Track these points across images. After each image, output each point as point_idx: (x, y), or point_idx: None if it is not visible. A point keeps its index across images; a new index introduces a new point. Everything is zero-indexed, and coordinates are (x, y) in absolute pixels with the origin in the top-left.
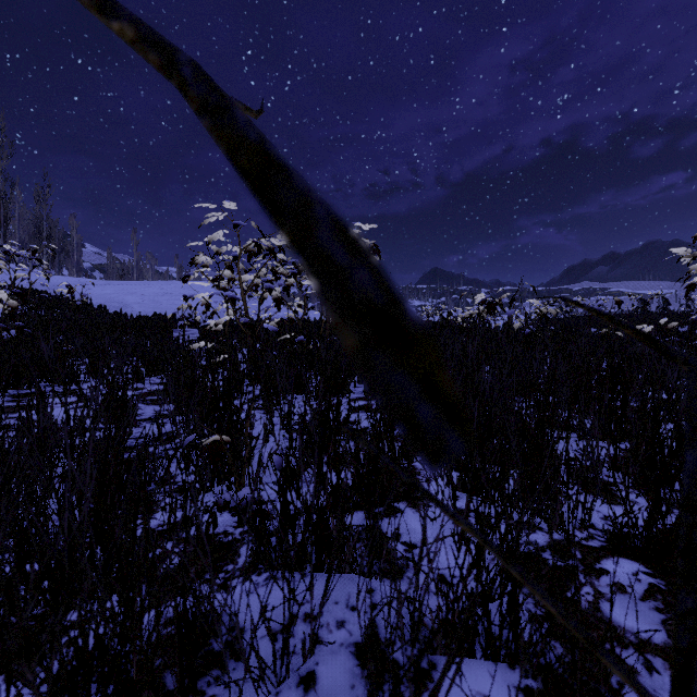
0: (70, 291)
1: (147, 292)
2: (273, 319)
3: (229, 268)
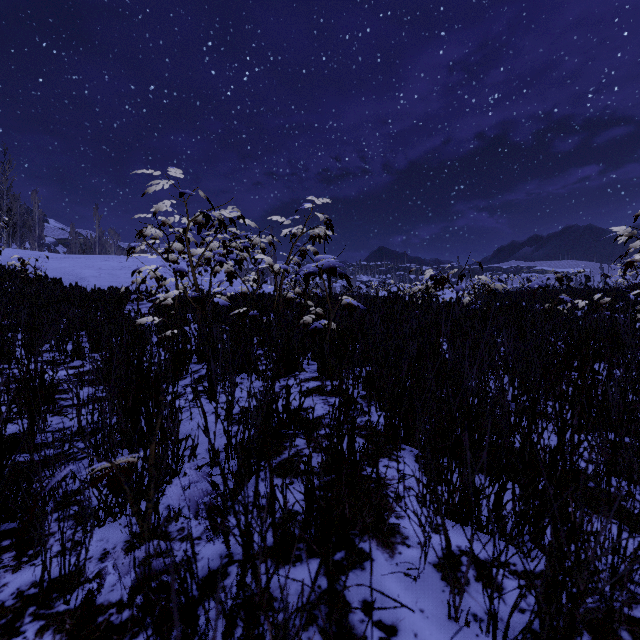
0: (22, 264)
1: (105, 266)
2: (226, 293)
3: (179, 241)
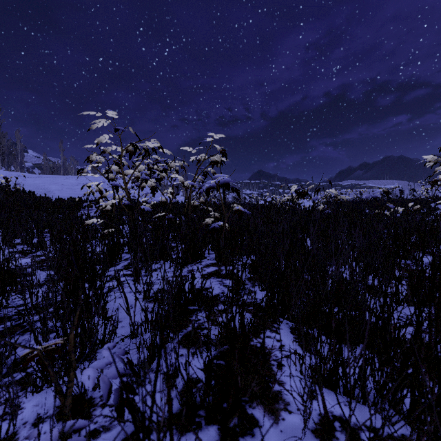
0: (6, 181)
1: (66, 182)
2: (150, 202)
3: (116, 164)
